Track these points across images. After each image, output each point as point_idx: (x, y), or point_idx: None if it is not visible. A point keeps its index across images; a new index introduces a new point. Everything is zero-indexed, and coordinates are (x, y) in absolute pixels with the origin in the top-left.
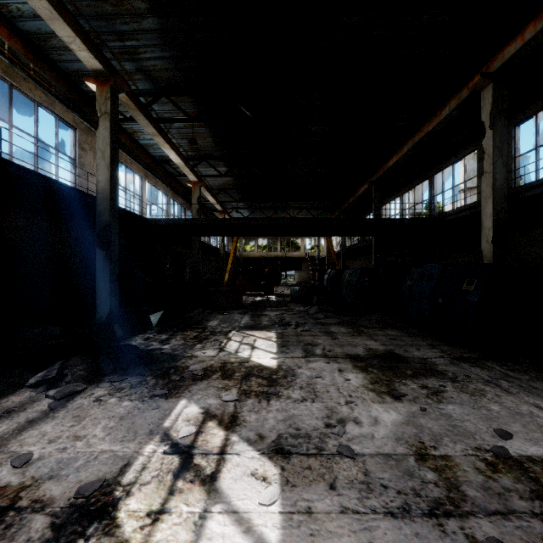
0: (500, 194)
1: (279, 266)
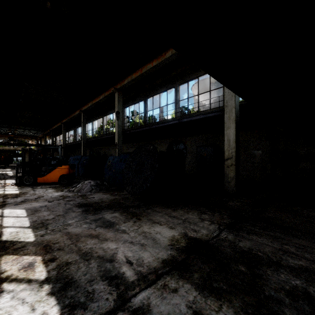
0: (64, 144)
1: (12, 156)
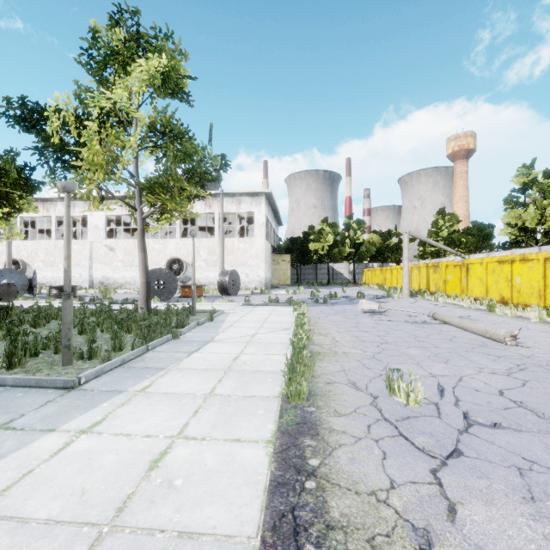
0: None
1: None
